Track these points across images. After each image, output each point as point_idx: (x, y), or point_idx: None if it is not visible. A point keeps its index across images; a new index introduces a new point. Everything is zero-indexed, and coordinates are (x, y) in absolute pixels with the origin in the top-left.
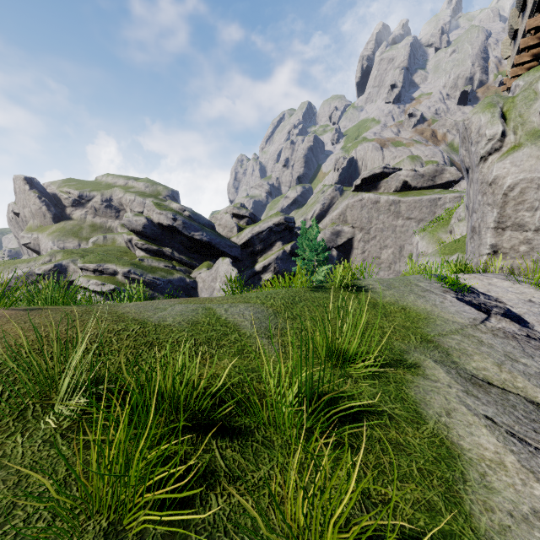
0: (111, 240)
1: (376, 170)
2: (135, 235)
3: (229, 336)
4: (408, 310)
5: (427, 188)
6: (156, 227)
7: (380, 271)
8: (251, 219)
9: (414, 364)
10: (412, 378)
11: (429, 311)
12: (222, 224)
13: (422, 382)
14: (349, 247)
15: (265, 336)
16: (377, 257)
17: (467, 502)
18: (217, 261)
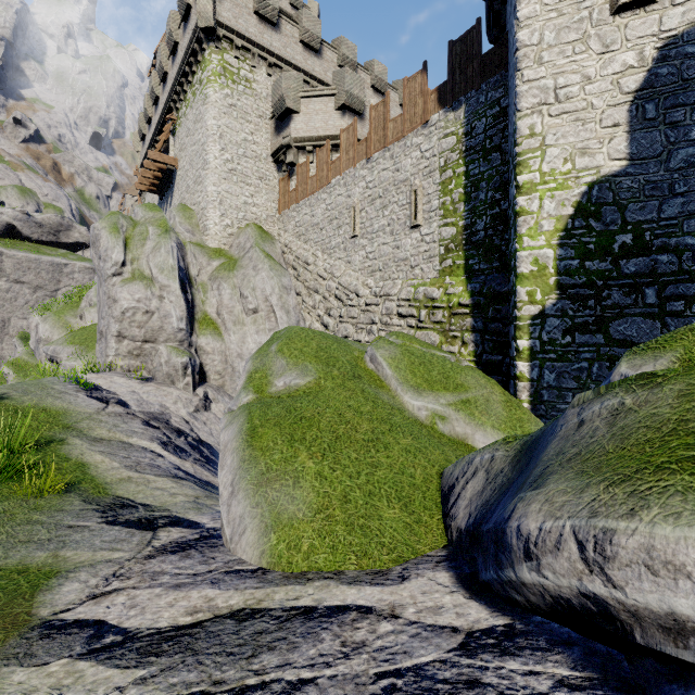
0: None
1: None
2: None
3: None
4: (50, 410)
5: (48, 243)
6: None
7: None
8: None
9: (61, 441)
10: (61, 447)
11: (66, 408)
12: None
13: (67, 447)
14: None
15: None
16: None
17: (90, 472)
18: None
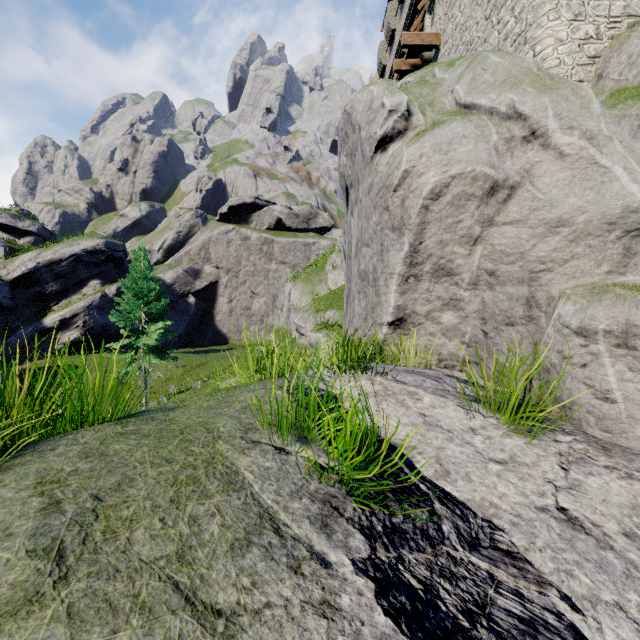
0: None
1: (247, 199)
2: None
3: None
4: None
5: (302, 231)
6: None
7: (251, 325)
8: (42, 239)
9: None
10: None
11: None
12: None
13: None
14: (213, 294)
15: None
16: (248, 308)
17: None
18: None
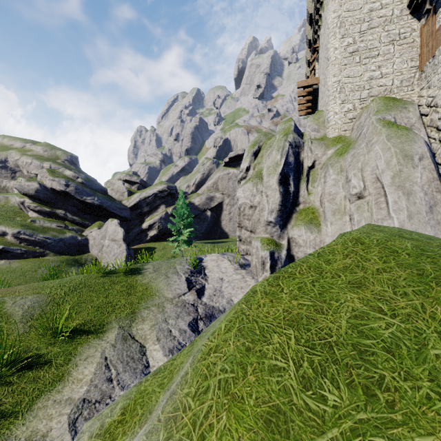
0: (5, 200)
1: (239, 152)
2: (28, 198)
3: None
4: (148, 290)
5: None
6: (49, 191)
7: None
8: (141, 185)
9: (104, 330)
10: (92, 340)
11: (159, 290)
12: (114, 188)
13: (95, 342)
14: (220, 209)
15: (25, 321)
16: None
17: (41, 399)
18: (106, 222)
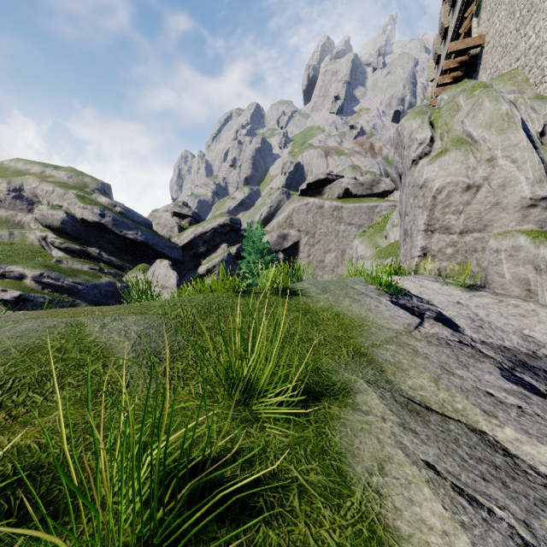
0: (20, 237)
1: (321, 176)
2: (51, 232)
3: (86, 367)
4: (342, 317)
5: (366, 196)
6: (79, 223)
7: (324, 274)
8: (194, 219)
9: (343, 389)
10: (339, 411)
11: (363, 317)
12: (161, 222)
13: (351, 417)
14: (296, 251)
15: (147, 363)
16: (322, 261)
17: None
18: (154, 264)
